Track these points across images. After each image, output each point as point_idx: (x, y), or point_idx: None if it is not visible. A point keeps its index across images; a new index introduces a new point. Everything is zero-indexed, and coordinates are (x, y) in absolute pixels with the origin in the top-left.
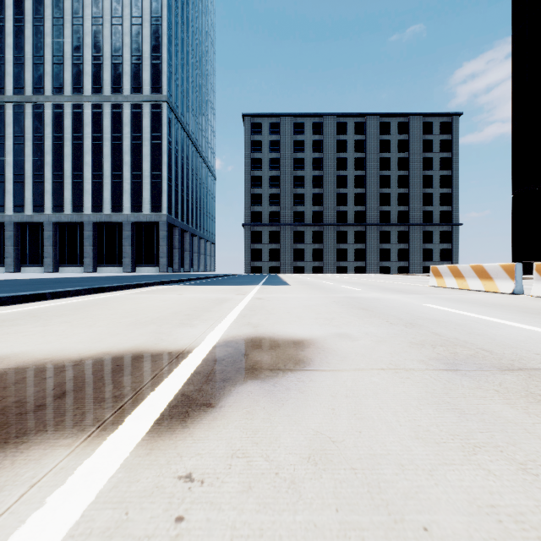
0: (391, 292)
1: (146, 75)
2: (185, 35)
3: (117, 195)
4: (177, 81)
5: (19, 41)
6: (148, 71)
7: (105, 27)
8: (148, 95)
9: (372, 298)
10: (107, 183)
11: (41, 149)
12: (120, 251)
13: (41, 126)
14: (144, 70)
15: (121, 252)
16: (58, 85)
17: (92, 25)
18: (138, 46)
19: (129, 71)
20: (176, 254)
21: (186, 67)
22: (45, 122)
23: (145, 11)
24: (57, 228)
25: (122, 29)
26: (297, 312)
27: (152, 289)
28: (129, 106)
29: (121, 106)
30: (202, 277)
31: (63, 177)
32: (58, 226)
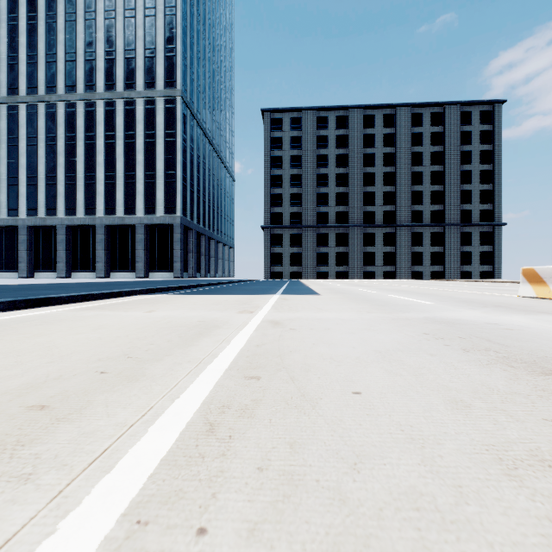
0: (488, 307)
1: (160, 69)
2: (201, 28)
3: (130, 197)
4: (193, 75)
5: (32, 40)
6: (162, 64)
7: (117, 20)
8: (162, 90)
9: (489, 325)
10: (120, 184)
11: (54, 150)
12: (133, 255)
13: (54, 126)
14: (157, 64)
15: (134, 256)
16: (71, 83)
17: (105, 19)
18: (151, 38)
19: (142, 65)
20: (191, 258)
21: (202, 61)
22: (57, 122)
23: (159, 1)
24: (69, 232)
25: (136, 21)
26: (381, 391)
27: (127, 300)
28: (142, 102)
29: (134, 103)
30: (212, 283)
31: (76, 178)
32: (71, 230)
